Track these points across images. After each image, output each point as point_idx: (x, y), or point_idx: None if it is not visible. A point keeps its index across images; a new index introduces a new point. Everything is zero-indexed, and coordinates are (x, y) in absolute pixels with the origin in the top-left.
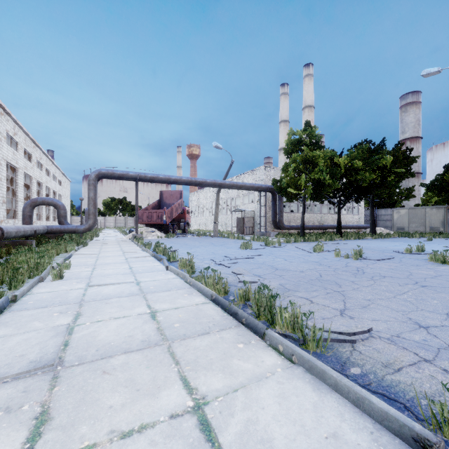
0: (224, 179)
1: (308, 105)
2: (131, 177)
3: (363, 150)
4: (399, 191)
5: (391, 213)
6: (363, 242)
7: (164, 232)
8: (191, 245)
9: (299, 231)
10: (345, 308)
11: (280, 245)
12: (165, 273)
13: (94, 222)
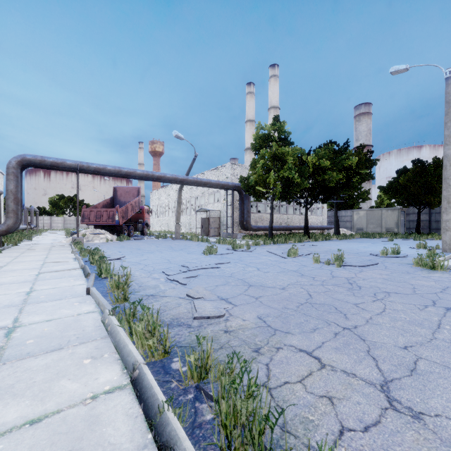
0: (186, 175)
1: (273, 106)
2: (69, 166)
3: (329, 150)
4: (360, 193)
5: (351, 214)
6: (331, 243)
7: (117, 234)
8: (145, 250)
9: (266, 233)
10: (385, 378)
11: (249, 248)
12: (80, 302)
13: (15, 222)
